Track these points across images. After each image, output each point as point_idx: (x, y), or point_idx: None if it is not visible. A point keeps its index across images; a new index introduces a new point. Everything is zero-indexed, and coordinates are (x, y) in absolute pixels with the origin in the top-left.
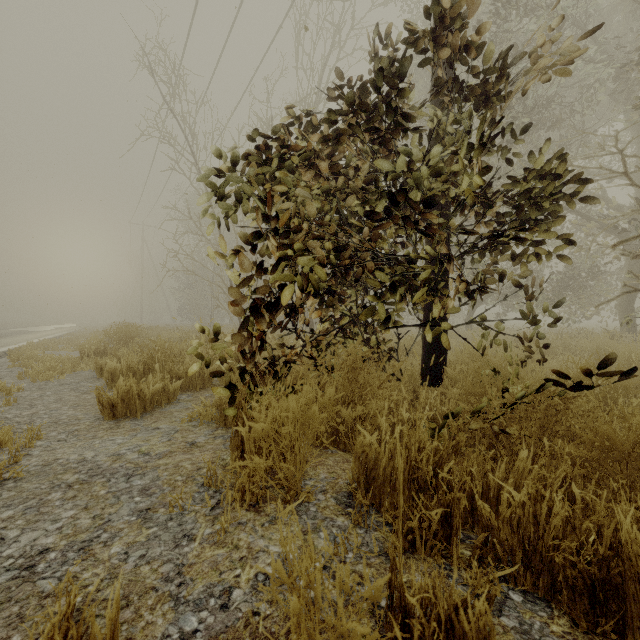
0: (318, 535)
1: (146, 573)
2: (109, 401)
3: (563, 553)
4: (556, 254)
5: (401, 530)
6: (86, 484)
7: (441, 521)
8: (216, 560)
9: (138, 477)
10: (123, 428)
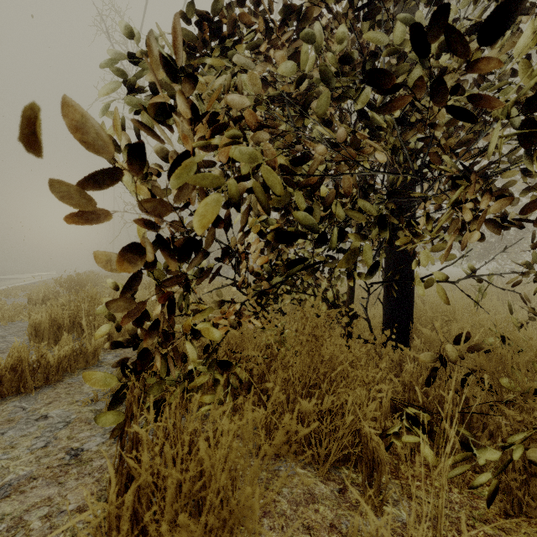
0: None
1: None
2: None
3: None
4: None
5: None
6: None
7: None
8: None
9: None
10: None
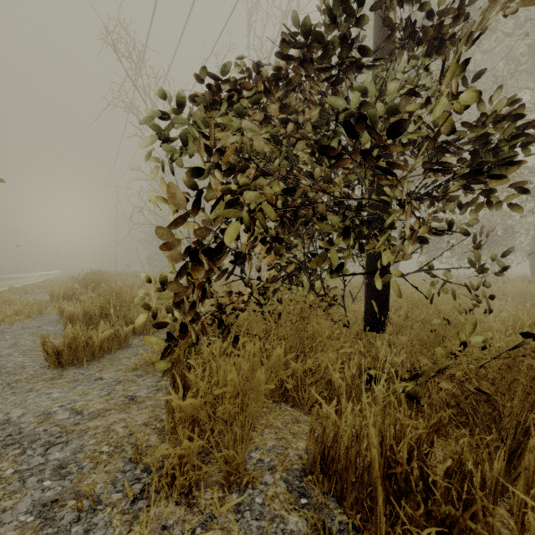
0: None
1: None
2: (54, 349)
3: None
4: (505, 201)
5: None
6: None
7: None
8: None
9: (59, 447)
10: (65, 378)
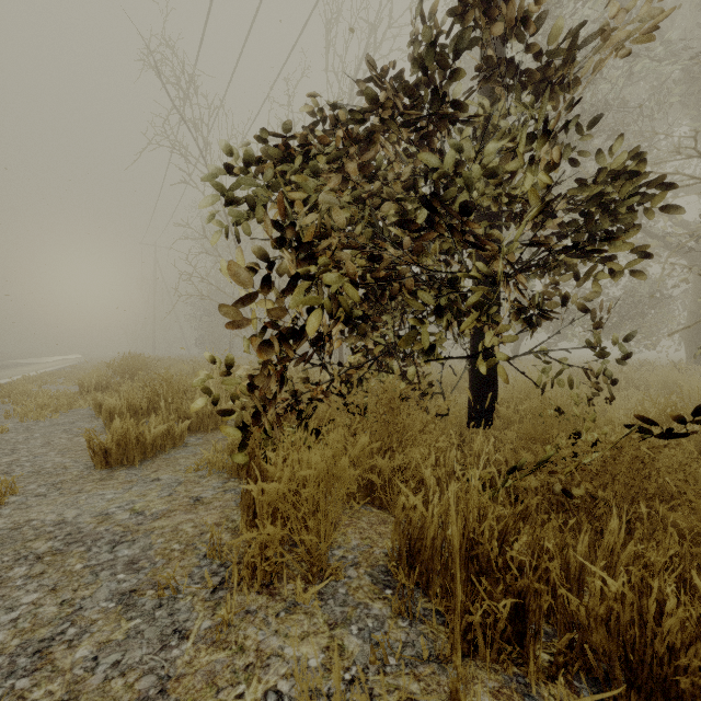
0: (349, 630)
1: (117, 691)
2: (101, 446)
3: (692, 677)
4: (630, 273)
5: (459, 630)
6: (60, 555)
7: (510, 614)
8: (213, 670)
9: (126, 545)
10: (116, 479)
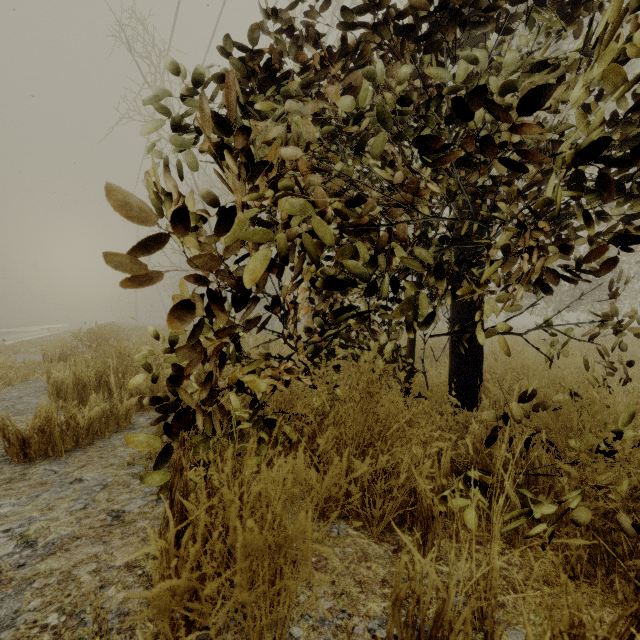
0: None
1: None
2: (18, 436)
3: None
4: None
5: None
6: None
7: None
8: None
9: None
10: (28, 480)
